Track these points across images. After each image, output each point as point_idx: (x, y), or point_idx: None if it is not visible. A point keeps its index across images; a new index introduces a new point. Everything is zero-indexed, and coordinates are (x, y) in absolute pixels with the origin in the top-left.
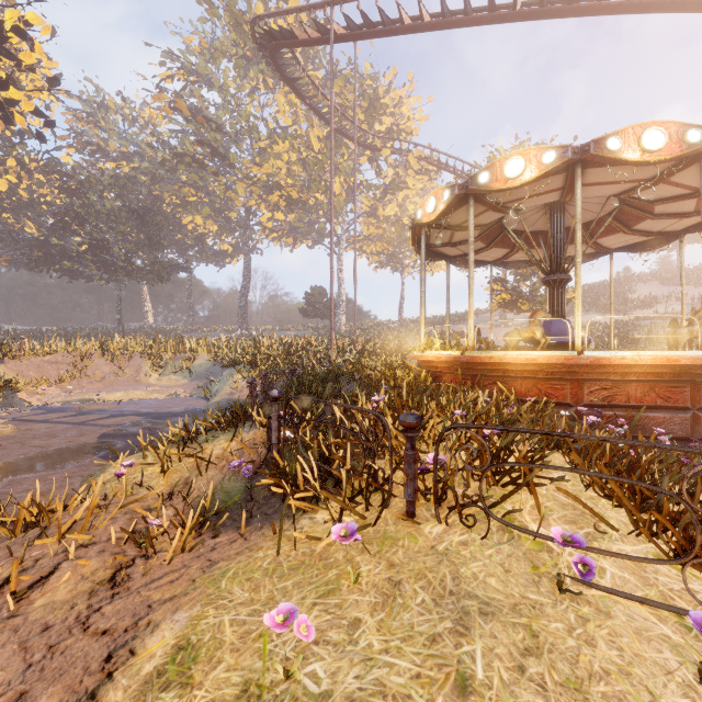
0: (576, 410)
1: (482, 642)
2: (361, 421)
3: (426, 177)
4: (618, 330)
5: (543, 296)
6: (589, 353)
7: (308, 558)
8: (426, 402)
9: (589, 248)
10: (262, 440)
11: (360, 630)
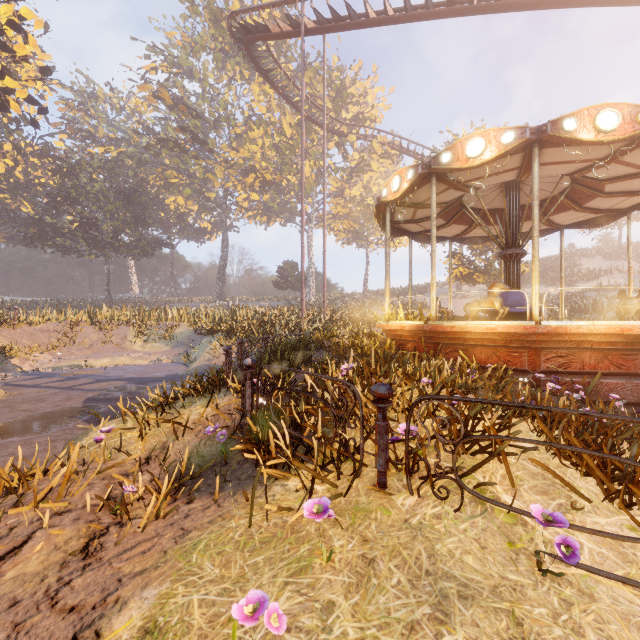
0: (533, 377)
1: (463, 631)
2: (332, 391)
3: (388, 160)
4: (565, 301)
5: (497, 270)
6: (546, 323)
7: (280, 530)
8: (393, 370)
9: (542, 225)
10: (237, 406)
11: (334, 615)
